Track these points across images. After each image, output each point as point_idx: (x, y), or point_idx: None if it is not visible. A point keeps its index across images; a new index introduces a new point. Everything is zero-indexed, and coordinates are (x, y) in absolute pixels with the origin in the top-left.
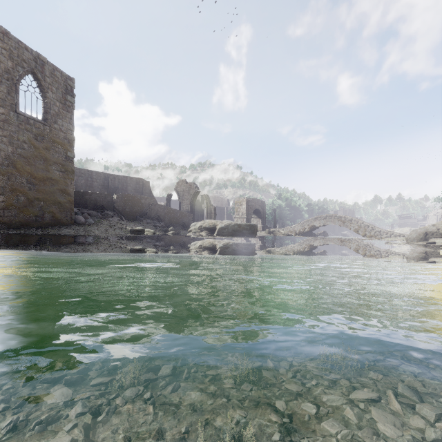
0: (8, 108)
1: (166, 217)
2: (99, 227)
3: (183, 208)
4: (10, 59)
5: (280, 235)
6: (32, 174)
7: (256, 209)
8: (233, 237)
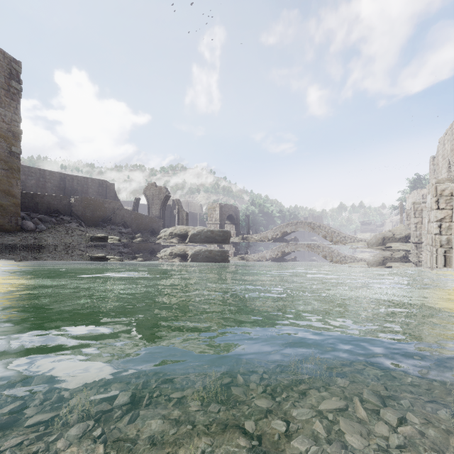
0: None
1: (133, 223)
2: (52, 234)
3: (152, 214)
4: None
5: (253, 241)
6: None
7: (230, 215)
8: (206, 243)
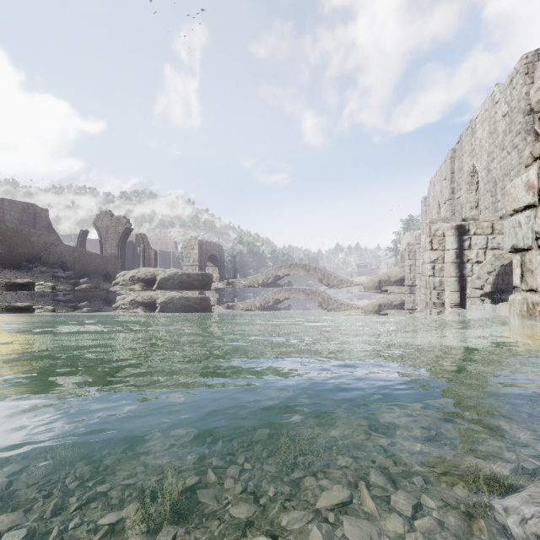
0: None
1: (77, 264)
2: None
3: (106, 252)
4: None
5: (241, 287)
6: None
7: (212, 255)
8: (181, 290)
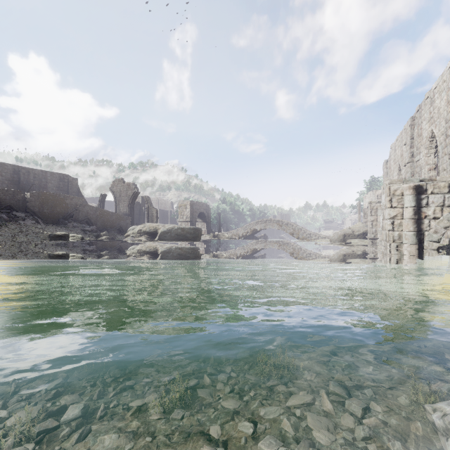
0: None
1: (99, 221)
2: (3, 232)
3: (120, 211)
4: None
5: (225, 239)
6: None
7: (201, 213)
8: (177, 241)
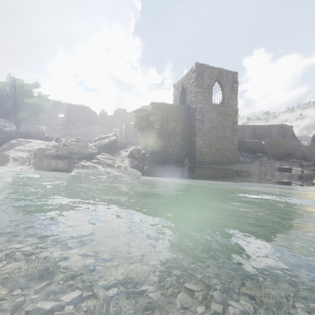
0: (208, 104)
1: (313, 157)
2: (253, 165)
3: None
4: (209, 78)
5: None
6: (217, 135)
7: None
8: None
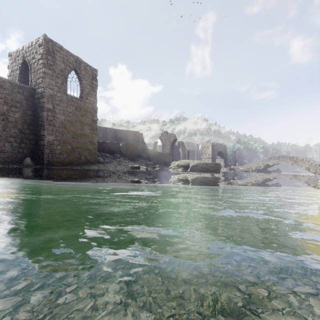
0: (62, 93)
1: (154, 158)
2: (111, 165)
3: (165, 151)
4: (63, 62)
5: (239, 171)
6: (74, 132)
7: (219, 151)
8: (202, 172)
